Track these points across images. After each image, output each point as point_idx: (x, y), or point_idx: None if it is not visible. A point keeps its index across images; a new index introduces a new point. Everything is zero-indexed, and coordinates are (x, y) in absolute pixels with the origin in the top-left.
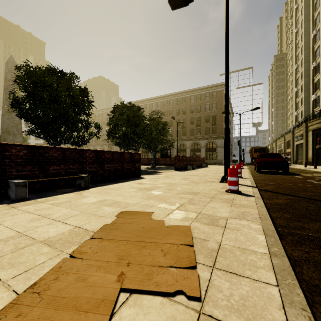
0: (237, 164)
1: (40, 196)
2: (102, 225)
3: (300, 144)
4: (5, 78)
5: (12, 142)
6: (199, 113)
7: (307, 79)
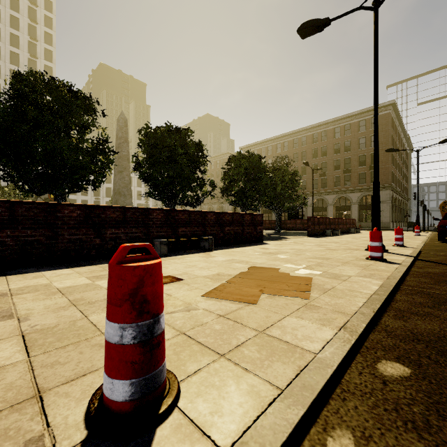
0: (397, 228)
1: (175, 254)
2: (238, 273)
3: None
4: (116, 137)
5: (123, 204)
6: (349, 152)
7: None
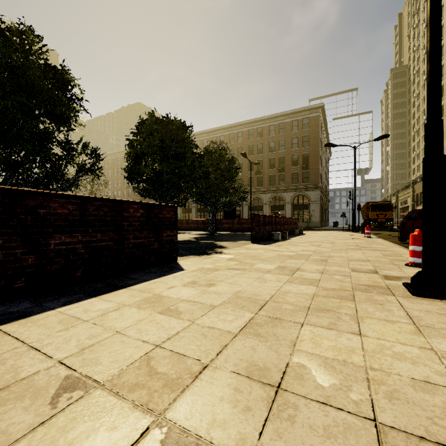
0: (417, 233)
1: None
2: None
3: None
4: None
5: None
6: (283, 151)
7: None
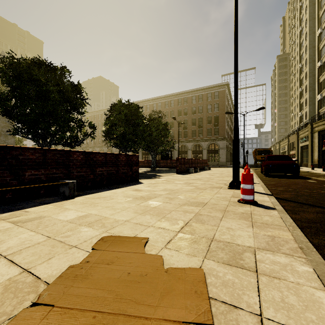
0: (246, 168)
1: (8, 209)
2: (66, 266)
3: (305, 146)
4: None
5: (3, 143)
6: (201, 113)
7: (311, 79)
